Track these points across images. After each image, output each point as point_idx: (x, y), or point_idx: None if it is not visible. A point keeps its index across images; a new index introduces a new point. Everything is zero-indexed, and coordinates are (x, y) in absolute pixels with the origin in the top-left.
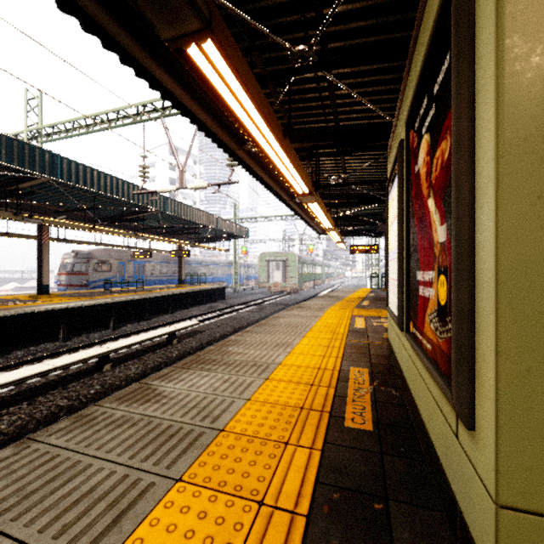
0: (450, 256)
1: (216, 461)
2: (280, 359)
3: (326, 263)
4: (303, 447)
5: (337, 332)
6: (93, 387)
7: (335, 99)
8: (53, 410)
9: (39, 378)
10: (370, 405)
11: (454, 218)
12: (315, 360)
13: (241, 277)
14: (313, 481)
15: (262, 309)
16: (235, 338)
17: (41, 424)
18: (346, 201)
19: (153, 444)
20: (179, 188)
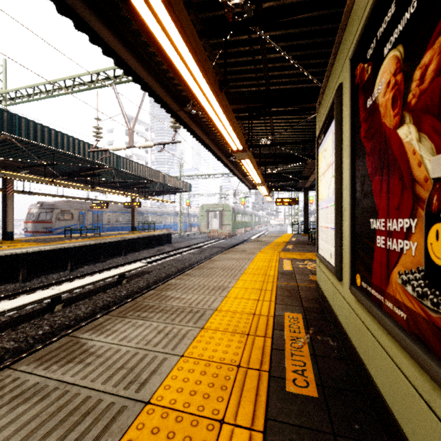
0: None
1: None
2: (217, 305)
3: (255, 213)
4: (242, 427)
5: (268, 275)
6: (42, 327)
7: (267, 61)
8: None
9: None
10: (309, 359)
11: None
12: (250, 305)
13: (185, 225)
14: None
15: (202, 252)
16: (175, 282)
17: None
18: (273, 160)
19: (59, 428)
20: (129, 146)
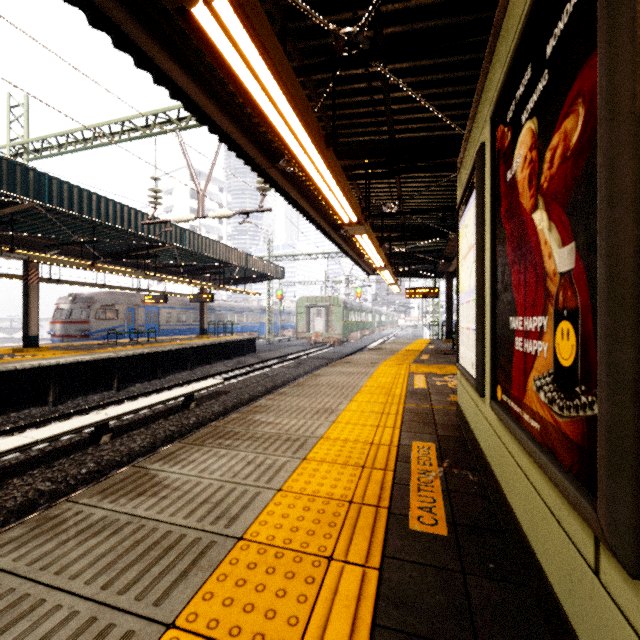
0: (584, 291)
1: (228, 590)
2: (322, 431)
3: (377, 309)
4: (354, 564)
5: (392, 394)
6: (85, 464)
7: (390, 103)
8: (30, 497)
9: (18, 453)
10: (441, 495)
11: (604, 227)
12: (367, 432)
13: (276, 326)
14: (369, 623)
15: (300, 365)
16: (265, 403)
17: (13, 516)
18: (401, 235)
19: (140, 562)
20: (199, 217)
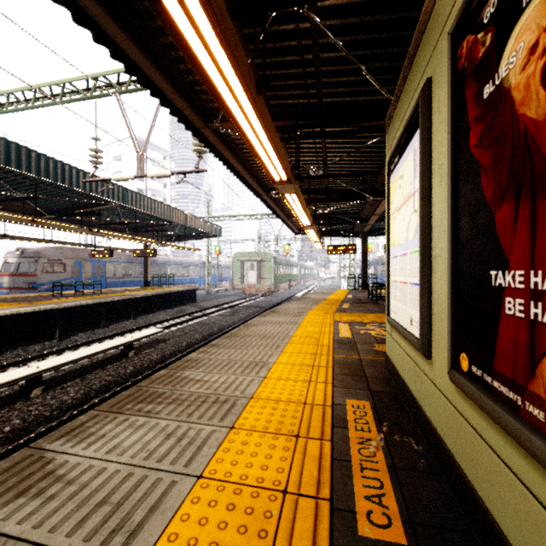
0: None
1: None
2: (253, 389)
3: (302, 263)
4: None
5: (320, 344)
6: (10, 422)
7: (320, 62)
8: None
9: None
10: (388, 475)
11: None
12: (299, 389)
13: (215, 278)
14: None
15: (235, 313)
16: (197, 356)
17: None
18: (325, 197)
19: None
20: (138, 176)
